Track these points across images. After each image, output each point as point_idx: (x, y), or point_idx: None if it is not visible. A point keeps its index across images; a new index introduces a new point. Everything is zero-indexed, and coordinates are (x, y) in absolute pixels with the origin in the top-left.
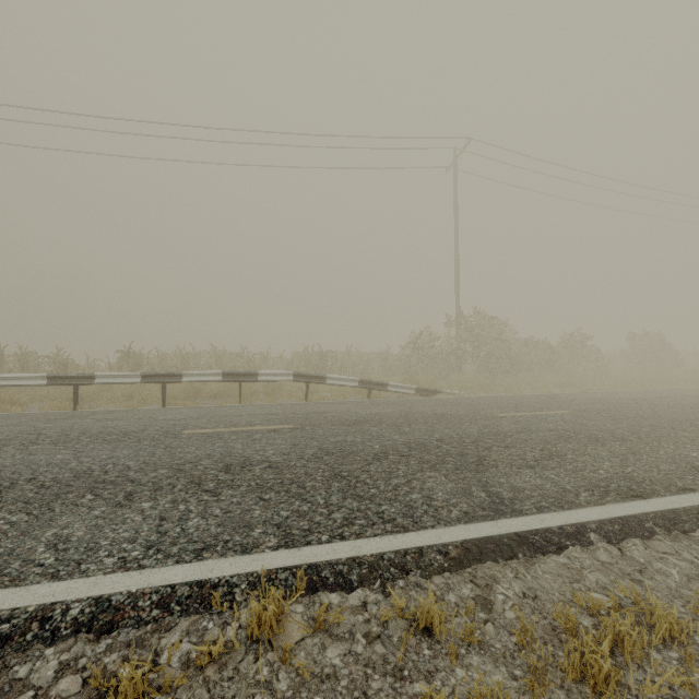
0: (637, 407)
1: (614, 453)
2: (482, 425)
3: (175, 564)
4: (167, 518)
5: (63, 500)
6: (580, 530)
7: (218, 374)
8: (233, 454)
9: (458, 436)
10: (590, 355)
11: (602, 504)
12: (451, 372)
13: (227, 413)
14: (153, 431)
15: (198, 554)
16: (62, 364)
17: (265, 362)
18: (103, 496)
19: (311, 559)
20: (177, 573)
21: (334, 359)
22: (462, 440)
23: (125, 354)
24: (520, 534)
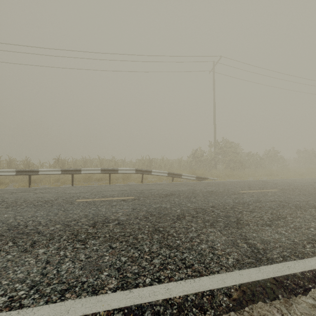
0: (313, 188)
1: (314, 216)
2: (234, 197)
3: (44, 303)
4: (50, 261)
5: None
6: (315, 275)
7: (99, 169)
8: (99, 215)
9: (222, 204)
10: (279, 160)
11: None
12: (212, 169)
13: (101, 189)
14: (61, 200)
15: (62, 294)
16: (27, 164)
17: (123, 163)
18: (18, 243)
19: (138, 301)
20: (43, 314)
21: (156, 162)
22: (225, 207)
23: (57, 160)
24: (277, 279)
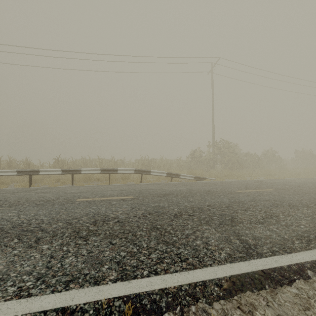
0: (308, 187)
1: (305, 215)
2: (230, 197)
3: (51, 293)
4: (55, 256)
5: (0, 243)
6: (301, 268)
7: (99, 169)
8: (99, 214)
9: (218, 203)
10: (277, 160)
11: (309, 249)
12: (210, 169)
13: (101, 189)
14: (62, 199)
15: (66, 285)
16: (27, 164)
17: (123, 163)
18: (23, 240)
19: (136, 290)
20: (50, 301)
21: (155, 162)
22: (221, 206)
23: (57, 160)
24: (265, 271)
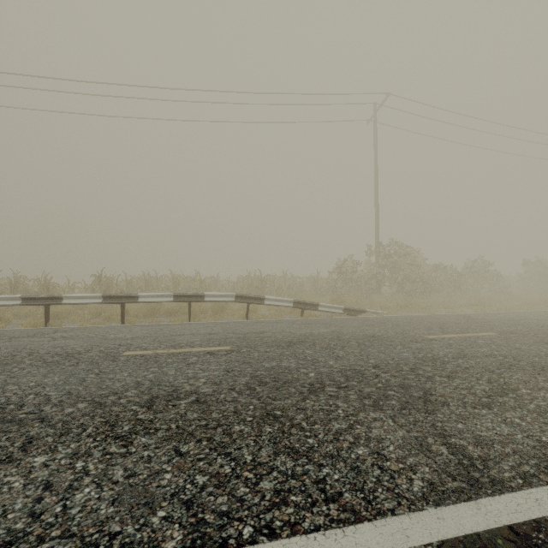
0: None
1: None
2: (415, 348)
3: None
4: (54, 485)
5: None
6: None
7: (170, 295)
8: (162, 383)
9: (394, 362)
10: (492, 279)
11: None
12: (372, 294)
13: (173, 332)
14: (96, 353)
15: None
16: (45, 286)
17: (216, 284)
18: None
19: None
20: None
21: (272, 282)
22: (400, 367)
23: (98, 278)
24: (517, 530)
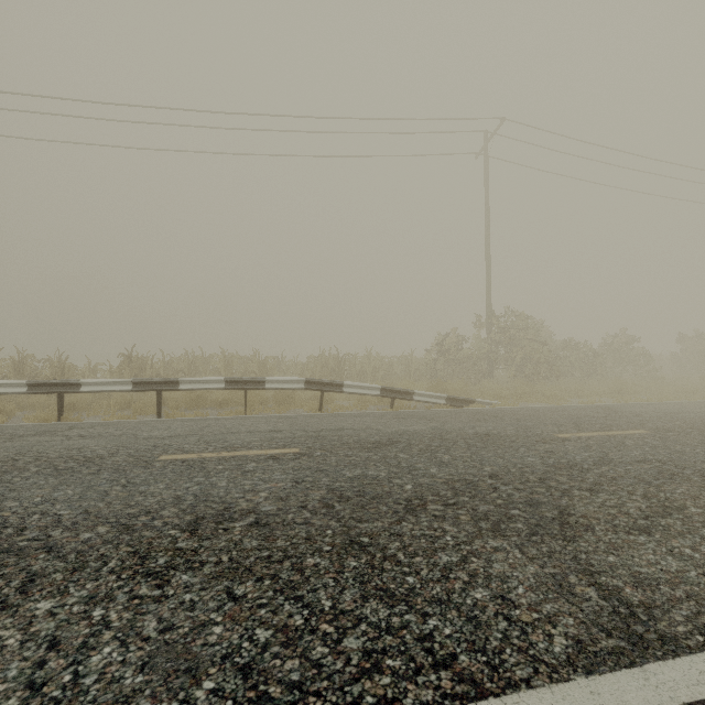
0: None
1: None
2: (543, 451)
3: None
4: (62, 642)
5: None
6: None
7: (220, 380)
8: (210, 498)
9: (516, 469)
10: (638, 359)
11: None
12: (482, 378)
13: (224, 429)
14: (123, 457)
15: None
16: (59, 368)
17: (279, 366)
18: None
19: None
20: None
21: (353, 364)
22: (525, 477)
23: (127, 358)
24: None
